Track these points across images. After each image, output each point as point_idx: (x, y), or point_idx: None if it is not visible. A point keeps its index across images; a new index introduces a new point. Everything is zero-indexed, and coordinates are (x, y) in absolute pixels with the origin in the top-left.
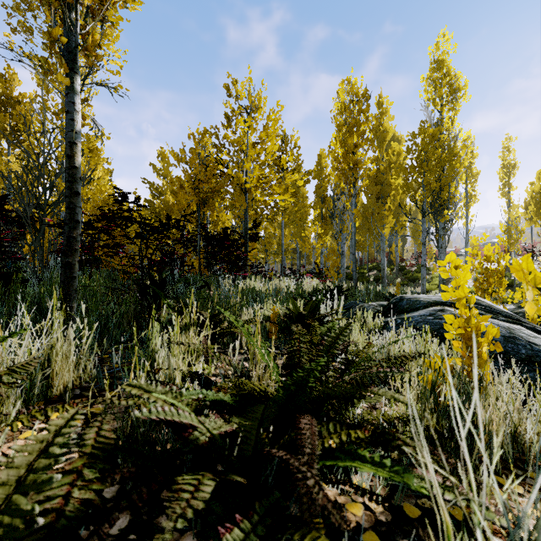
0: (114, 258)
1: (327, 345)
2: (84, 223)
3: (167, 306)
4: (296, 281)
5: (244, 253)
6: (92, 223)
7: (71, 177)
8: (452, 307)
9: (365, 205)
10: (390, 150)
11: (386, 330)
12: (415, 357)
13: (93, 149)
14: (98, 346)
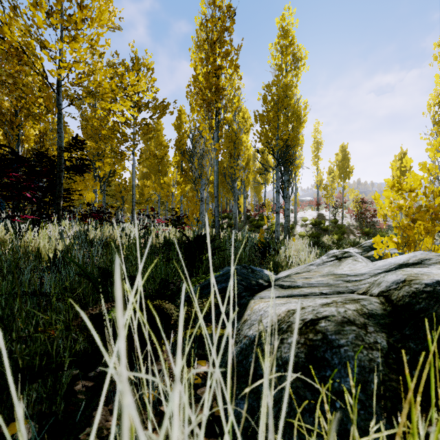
0: None
1: None
2: None
3: None
4: (143, 229)
5: (56, 186)
6: None
7: None
8: None
9: (219, 162)
10: (241, 113)
11: None
12: None
13: None
14: None
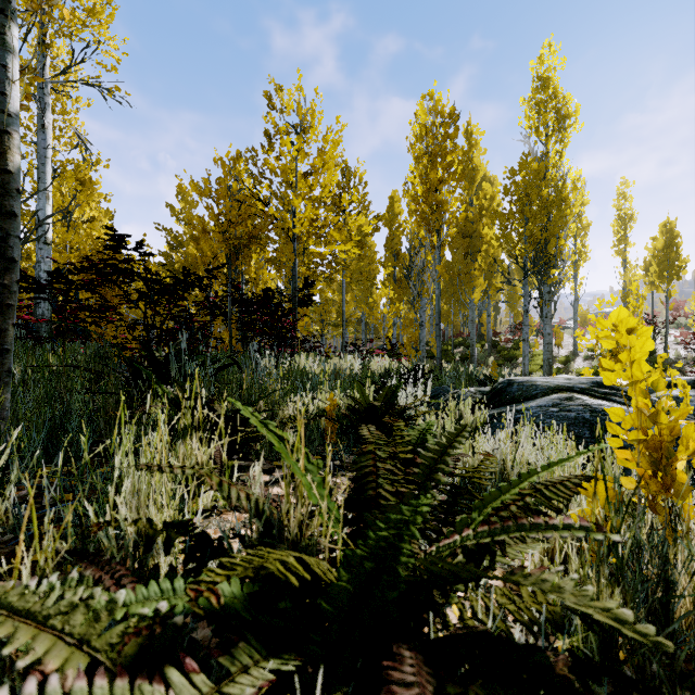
0: (108, 328)
1: (426, 465)
2: (50, 273)
3: (163, 396)
4: (362, 359)
5: (292, 322)
6: (62, 273)
7: (0, 186)
8: (583, 394)
9: (449, 264)
10: (482, 192)
11: (492, 427)
12: (581, 486)
13: (85, 180)
14: (48, 461)
